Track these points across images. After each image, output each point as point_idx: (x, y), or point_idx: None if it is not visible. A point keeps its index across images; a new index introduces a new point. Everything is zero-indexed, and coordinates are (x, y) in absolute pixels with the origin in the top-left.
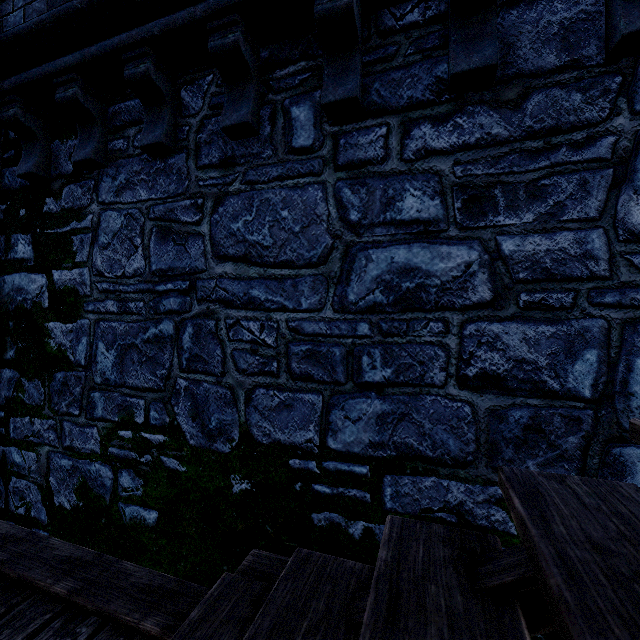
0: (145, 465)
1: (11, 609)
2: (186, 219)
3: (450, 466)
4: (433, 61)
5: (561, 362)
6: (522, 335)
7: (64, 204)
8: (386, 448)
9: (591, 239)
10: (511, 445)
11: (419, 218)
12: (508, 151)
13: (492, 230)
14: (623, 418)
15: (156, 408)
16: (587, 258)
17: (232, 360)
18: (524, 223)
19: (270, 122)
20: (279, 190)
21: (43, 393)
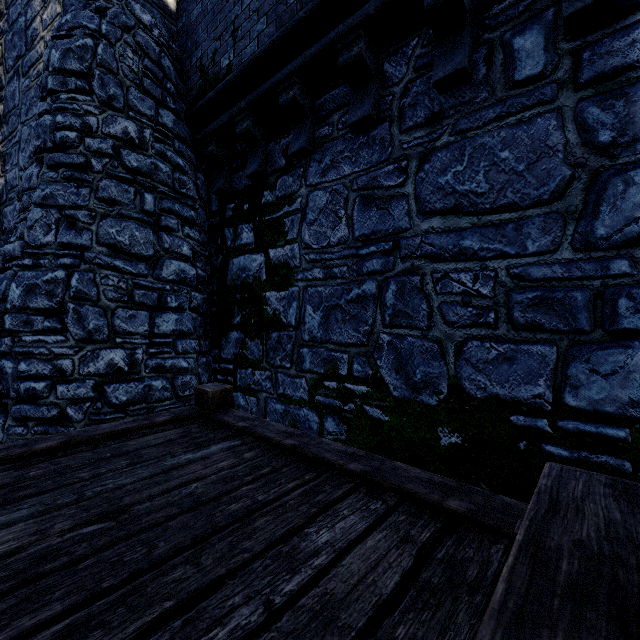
0: (348, 413)
1: (318, 475)
2: (389, 183)
3: None
4: None
5: None
6: None
7: (278, 193)
8: None
9: None
10: None
11: None
12: None
13: None
14: None
15: (359, 361)
16: None
17: (439, 313)
18: None
19: (485, 63)
20: (497, 131)
21: (261, 350)
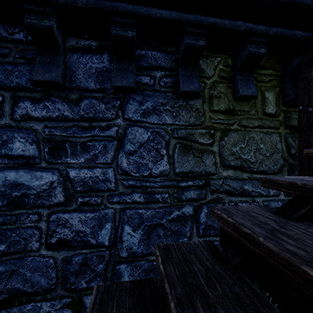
0: None
1: None
2: None
3: (42, 294)
4: (32, 66)
5: (96, 230)
6: (79, 218)
7: None
8: (2, 294)
9: (108, 172)
10: (74, 275)
11: (23, 155)
12: (72, 125)
13: (64, 165)
14: (120, 252)
15: None
16: (107, 181)
17: None
18: (80, 162)
19: None
20: None
21: None
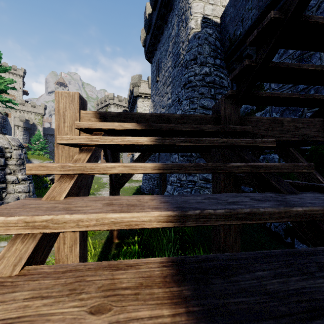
0: None
1: None
2: None
3: None
4: None
5: None
6: None
7: None
8: None
9: None
10: None
11: None
12: None
13: None
14: None
15: None
16: None
17: None
18: None
19: None
20: None
21: None
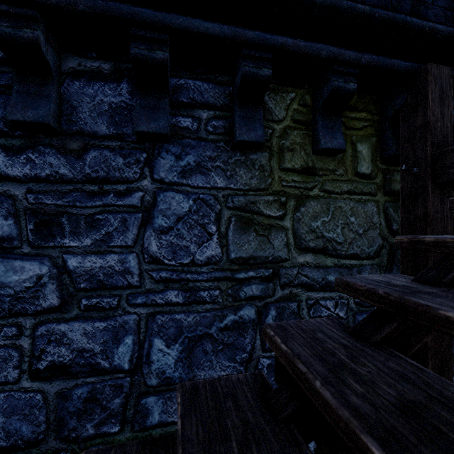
0: None
1: None
2: None
3: (23, 449)
4: (7, 98)
5: (110, 347)
6: (83, 331)
7: None
8: None
9: (129, 260)
10: (75, 416)
11: None
12: (73, 189)
13: (60, 249)
14: (147, 378)
15: None
16: (127, 273)
17: None
18: (84, 246)
19: None
20: None
21: None
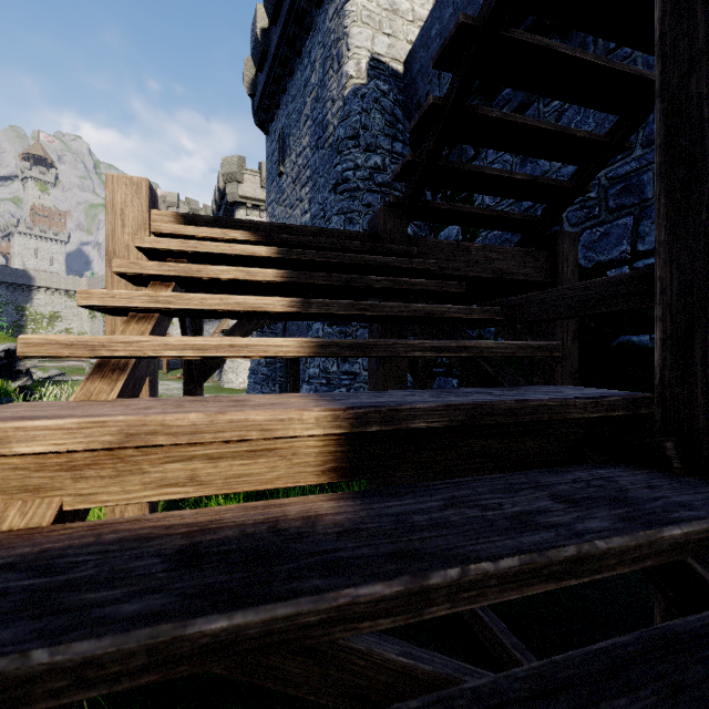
0: None
1: None
2: None
3: None
4: None
5: None
6: None
7: None
8: None
9: None
10: None
11: None
12: None
13: None
14: None
15: None
16: None
17: (567, 220)
18: None
19: (593, 43)
20: None
21: None
